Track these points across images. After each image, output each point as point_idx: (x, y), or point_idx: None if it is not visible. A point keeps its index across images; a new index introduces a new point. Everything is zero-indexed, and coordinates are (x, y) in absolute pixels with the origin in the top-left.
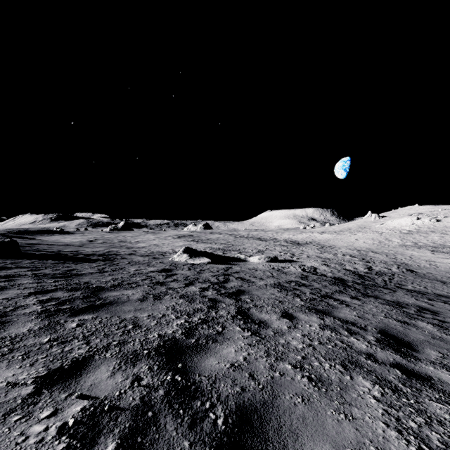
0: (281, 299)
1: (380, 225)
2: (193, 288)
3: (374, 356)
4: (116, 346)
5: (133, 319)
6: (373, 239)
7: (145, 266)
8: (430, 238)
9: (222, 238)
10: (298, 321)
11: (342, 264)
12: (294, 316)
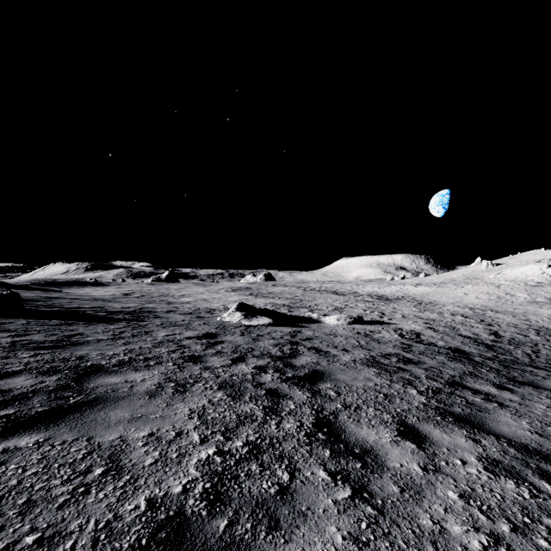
0: (385, 390)
1: (496, 275)
2: (243, 368)
3: None
4: None
5: (114, 447)
6: (489, 293)
7: (181, 330)
8: None
9: (288, 291)
10: (435, 449)
11: (454, 328)
12: (423, 434)
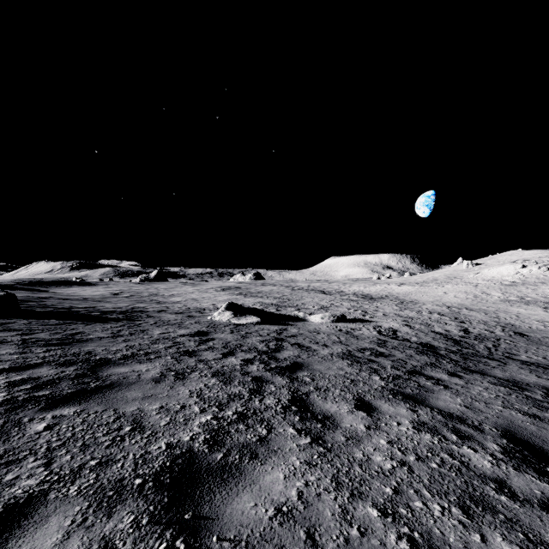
0: (353, 377)
1: (475, 274)
2: (233, 360)
3: (508, 486)
4: (92, 471)
5: (135, 414)
6: (467, 292)
7: (174, 328)
8: (540, 291)
9: (276, 290)
10: (380, 416)
11: (429, 325)
12: (374, 407)
